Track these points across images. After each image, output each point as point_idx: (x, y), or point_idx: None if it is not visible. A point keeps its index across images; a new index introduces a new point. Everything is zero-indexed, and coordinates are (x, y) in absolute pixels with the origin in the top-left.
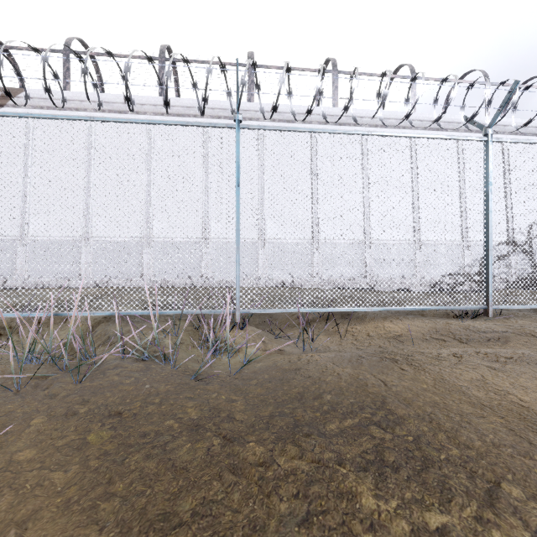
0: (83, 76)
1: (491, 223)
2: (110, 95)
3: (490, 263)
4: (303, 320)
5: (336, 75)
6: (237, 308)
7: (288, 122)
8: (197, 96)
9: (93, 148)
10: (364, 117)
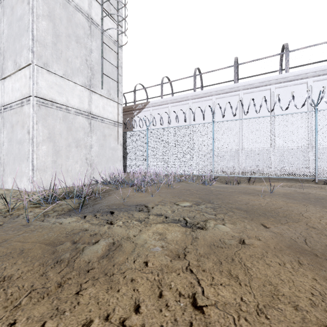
0: (176, 118)
1: (316, 144)
2: (176, 96)
3: (316, 160)
4: (237, 180)
5: (288, 53)
6: (213, 174)
7: (256, 88)
8: (202, 114)
9: (177, 133)
10: (308, 73)
